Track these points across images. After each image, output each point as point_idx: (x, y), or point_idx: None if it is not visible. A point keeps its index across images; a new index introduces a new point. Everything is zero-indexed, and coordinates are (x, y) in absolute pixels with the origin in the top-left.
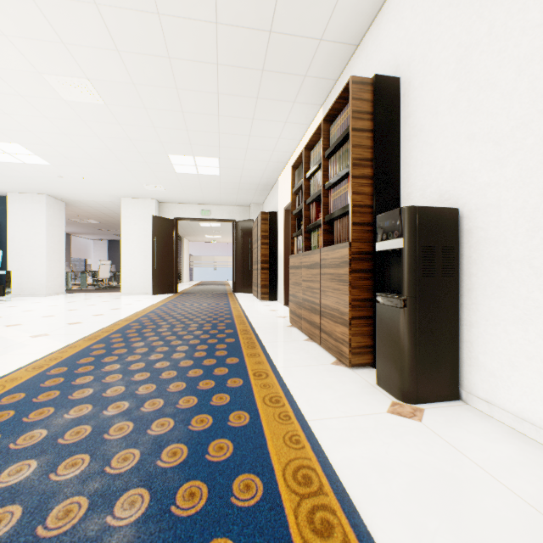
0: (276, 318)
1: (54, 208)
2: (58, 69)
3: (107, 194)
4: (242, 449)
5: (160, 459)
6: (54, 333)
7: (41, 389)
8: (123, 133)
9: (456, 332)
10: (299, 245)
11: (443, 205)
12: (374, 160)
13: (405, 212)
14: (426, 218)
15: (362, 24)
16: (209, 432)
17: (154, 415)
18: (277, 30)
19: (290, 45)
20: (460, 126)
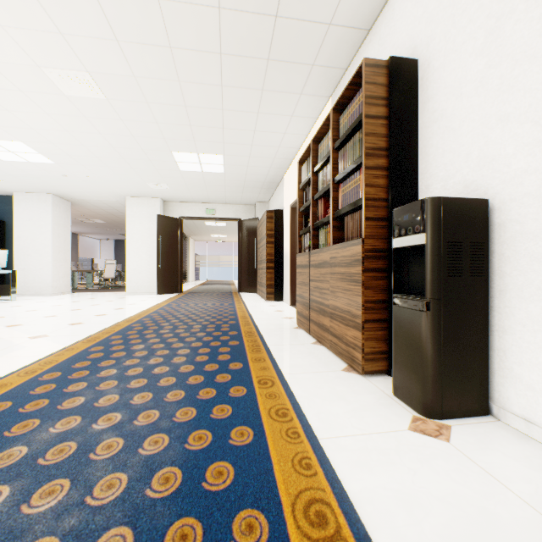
0: (282, 319)
1: (60, 207)
2: (57, 61)
3: (112, 193)
4: (244, 475)
5: (150, 487)
6: (54, 334)
7: (29, 396)
8: (126, 130)
9: (485, 338)
10: (306, 243)
11: (469, 197)
12: (389, 150)
13: (429, 204)
14: (452, 210)
15: (375, 5)
16: (208, 452)
17: (148, 430)
18: (283, 14)
19: (297, 31)
20: (490, 107)
